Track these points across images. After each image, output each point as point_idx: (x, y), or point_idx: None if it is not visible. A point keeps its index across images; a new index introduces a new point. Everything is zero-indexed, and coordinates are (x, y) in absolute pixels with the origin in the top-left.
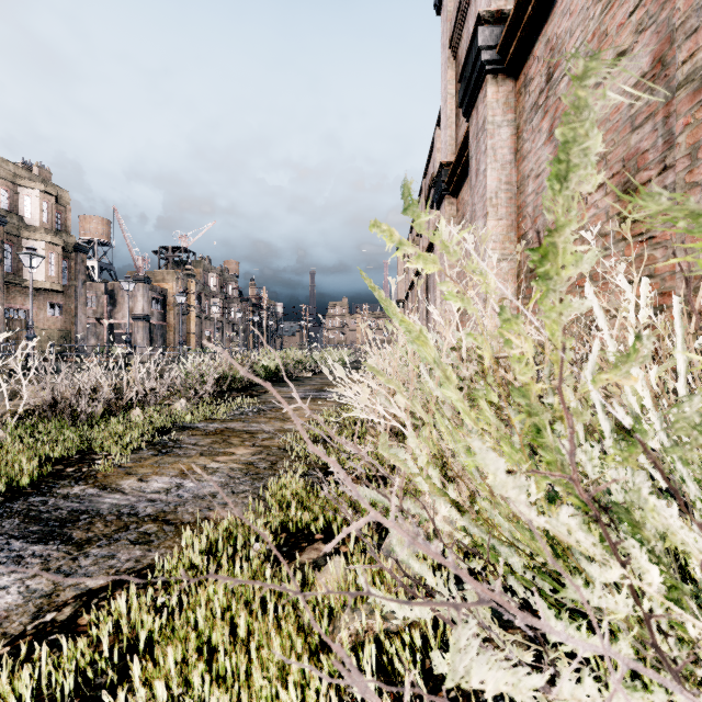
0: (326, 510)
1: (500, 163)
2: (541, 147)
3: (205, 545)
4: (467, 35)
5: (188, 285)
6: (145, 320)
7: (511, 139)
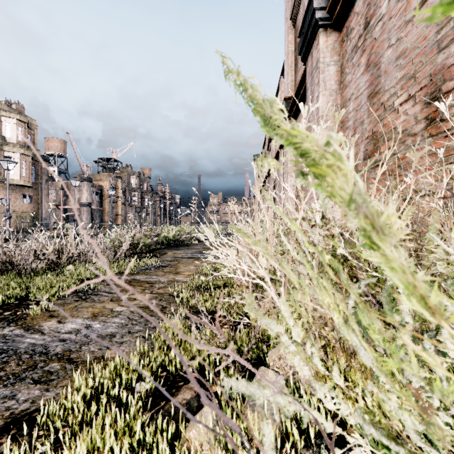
0: (200, 352)
1: (329, 91)
2: (360, 77)
3: (92, 389)
4: (303, 9)
5: (117, 183)
6: (88, 206)
7: (336, 74)
